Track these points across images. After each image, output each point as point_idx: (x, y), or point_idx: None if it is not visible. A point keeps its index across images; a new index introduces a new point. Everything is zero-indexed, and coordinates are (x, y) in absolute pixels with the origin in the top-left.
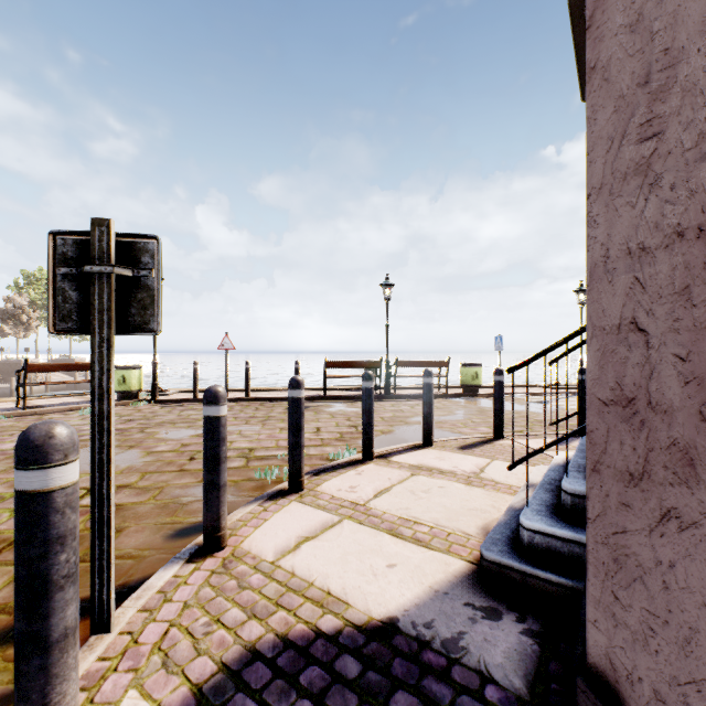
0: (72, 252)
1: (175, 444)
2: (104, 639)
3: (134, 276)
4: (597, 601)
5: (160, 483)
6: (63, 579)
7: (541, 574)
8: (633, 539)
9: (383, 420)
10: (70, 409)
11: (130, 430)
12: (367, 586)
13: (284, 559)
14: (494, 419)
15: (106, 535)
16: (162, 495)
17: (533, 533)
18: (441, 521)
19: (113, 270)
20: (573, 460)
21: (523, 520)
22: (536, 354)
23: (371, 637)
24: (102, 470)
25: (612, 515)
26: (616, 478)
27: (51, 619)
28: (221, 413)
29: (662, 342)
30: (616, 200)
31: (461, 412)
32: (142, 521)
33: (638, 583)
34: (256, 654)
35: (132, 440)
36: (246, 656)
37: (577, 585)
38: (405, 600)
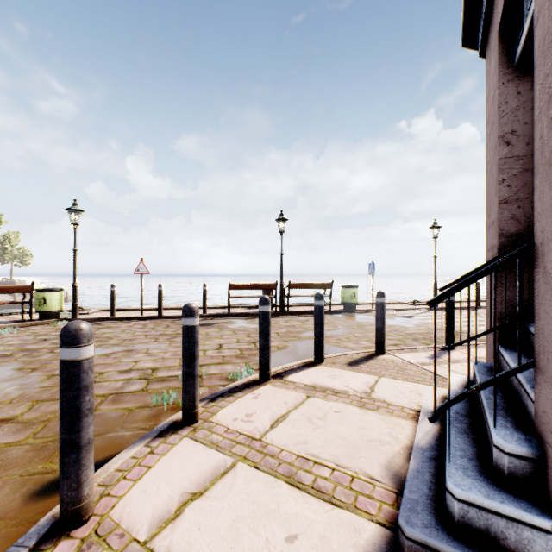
0: None
1: None
2: None
3: None
4: None
5: (48, 415)
6: None
7: None
8: None
9: (278, 336)
10: None
11: (40, 351)
12: None
13: (159, 536)
14: (377, 336)
15: None
16: (44, 432)
17: (466, 505)
18: (342, 459)
19: None
20: (485, 397)
21: (452, 486)
22: (460, 283)
23: None
24: None
25: None
26: None
27: None
28: (82, 355)
29: None
30: None
31: (344, 326)
32: (7, 471)
33: None
34: None
35: (38, 362)
36: None
37: None
38: None
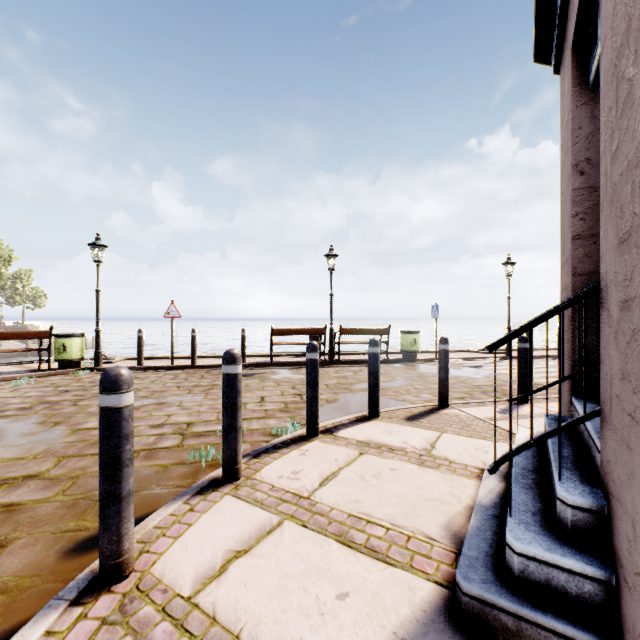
0: None
1: None
2: None
3: None
4: None
5: (76, 471)
6: None
7: (542, 620)
8: None
9: (328, 388)
10: (3, 380)
11: (62, 403)
12: (312, 636)
13: (204, 592)
14: (439, 388)
15: None
16: (74, 488)
17: (526, 559)
18: (398, 518)
19: None
20: (552, 450)
21: (512, 540)
22: (522, 327)
23: None
24: None
25: None
26: None
27: None
28: (123, 402)
29: None
30: None
31: (402, 377)
32: (38, 528)
33: None
34: None
35: (60, 415)
36: None
37: None
38: None
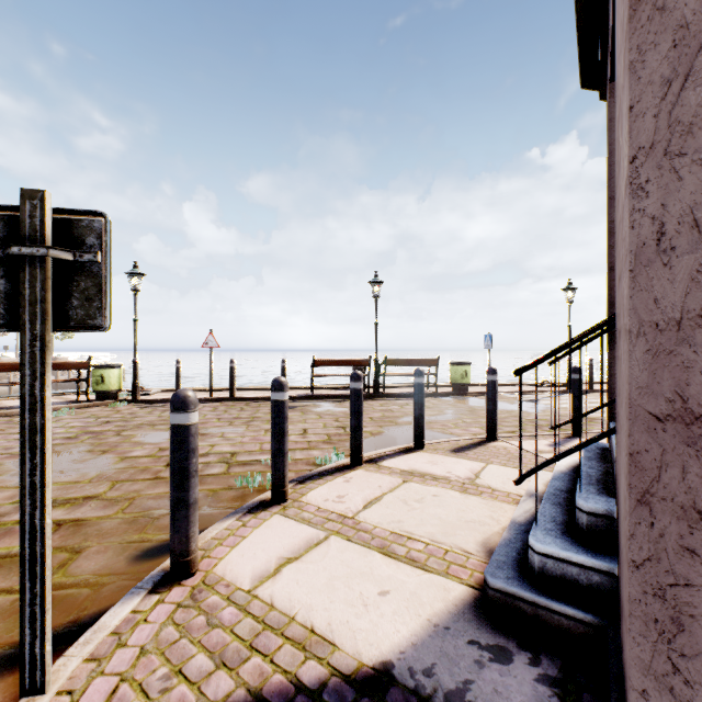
0: None
1: (153, 448)
2: None
3: (75, 260)
4: (646, 667)
5: (131, 494)
6: None
7: (555, 606)
8: None
9: (372, 421)
10: None
11: (106, 433)
12: (357, 620)
13: (262, 587)
14: (487, 420)
15: (39, 575)
16: (132, 508)
17: (545, 557)
18: (437, 536)
19: (47, 253)
20: (582, 470)
21: (533, 542)
22: (546, 354)
23: (361, 690)
24: (33, 496)
25: (670, 561)
26: (675, 514)
27: None
28: (190, 420)
29: None
30: (675, 159)
31: (451, 411)
32: (106, 539)
33: None
34: None
35: (107, 444)
36: None
37: (599, 621)
38: (400, 638)
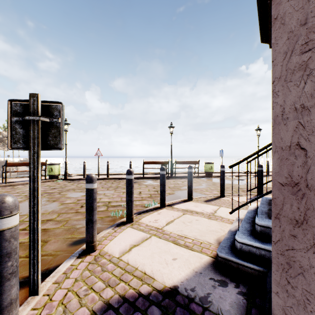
0: (19, 109)
1: (74, 199)
2: (35, 298)
3: (50, 121)
4: (278, 283)
5: (66, 218)
6: (9, 275)
7: (246, 264)
8: (298, 254)
9: (169, 188)
10: (26, 183)
11: (54, 193)
12: (163, 269)
13: (123, 256)
14: (220, 188)
15: (36, 247)
16: (67, 224)
17: (242, 244)
18: (197, 236)
19: (39, 119)
20: (259, 208)
21: (237, 238)
22: (243, 159)
23: (165, 296)
24: (34, 216)
25: (286, 240)
26: (288, 222)
27: (3, 295)
28: (94, 187)
29: (314, 154)
30: (288, 83)
31: (205, 184)
32: (57, 237)
33: (300, 275)
34: (109, 306)
35: (55, 198)
36: (104, 307)
37: (263, 269)
38: (181, 277)
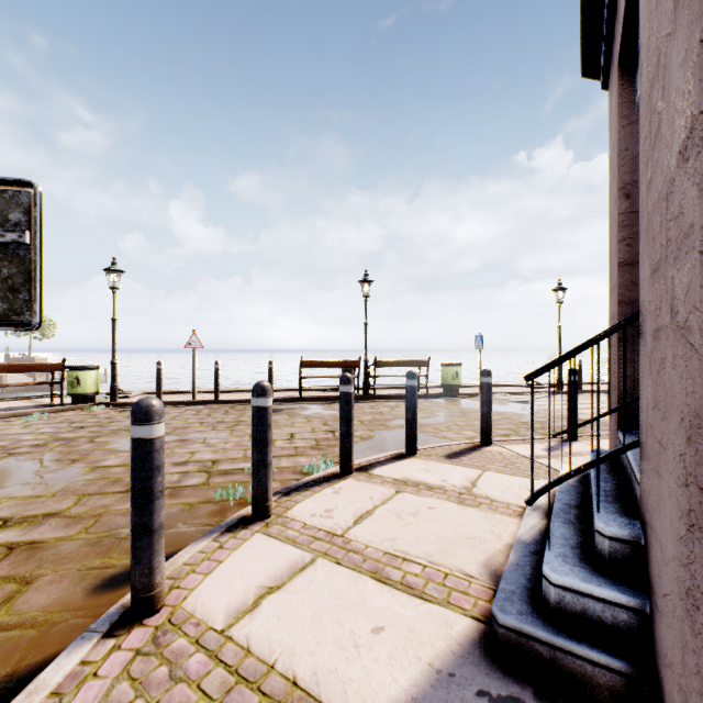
0: None
1: (128, 456)
2: None
3: None
4: None
5: (98, 509)
6: None
7: (577, 649)
8: None
9: (362, 424)
10: (13, 415)
11: (78, 440)
12: (347, 667)
13: (237, 626)
14: (482, 424)
15: None
16: (97, 527)
17: (563, 590)
18: (435, 556)
19: None
20: (594, 484)
21: (548, 572)
22: (560, 357)
23: None
24: None
25: None
26: None
27: None
28: (154, 433)
29: None
30: None
31: (443, 413)
32: (63, 565)
33: None
34: None
35: (77, 452)
36: None
37: (629, 668)
38: (398, 691)
